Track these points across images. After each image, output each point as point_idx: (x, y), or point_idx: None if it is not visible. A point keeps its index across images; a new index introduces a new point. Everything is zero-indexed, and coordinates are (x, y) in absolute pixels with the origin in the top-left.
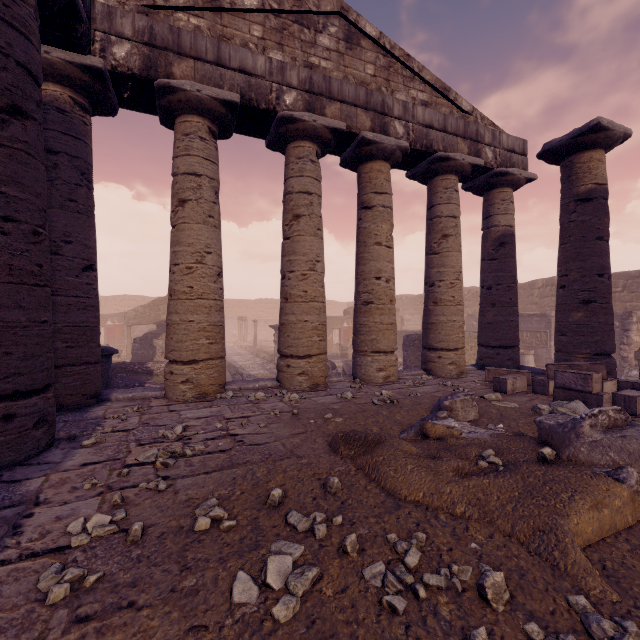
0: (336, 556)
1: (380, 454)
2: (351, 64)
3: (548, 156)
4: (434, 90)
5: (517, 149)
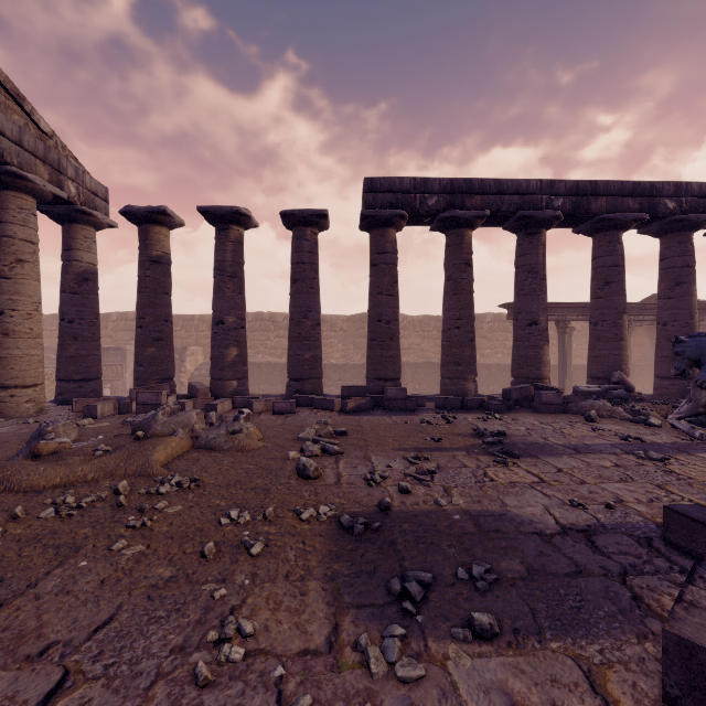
0: (9, 523)
1: (6, 470)
2: None
3: (130, 217)
4: (3, 88)
5: (101, 194)
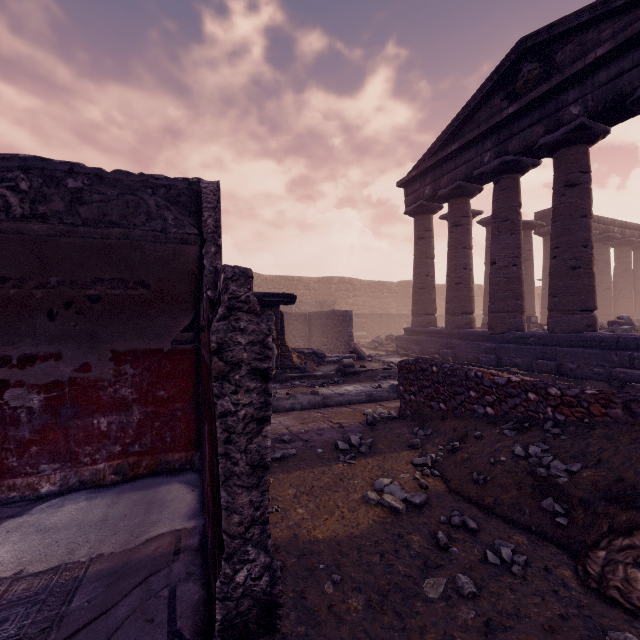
0: None
1: None
2: None
3: None
4: None
5: None
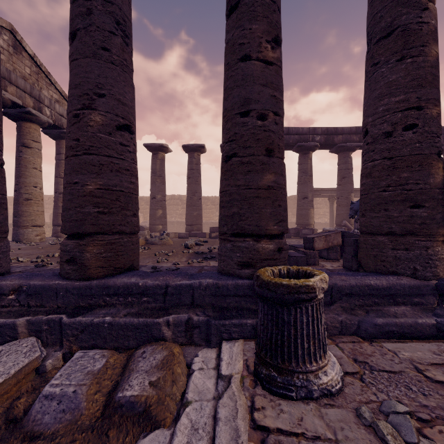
0: None
1: None
2: (17, 62)
3: None
4: (61, 95)
5: None
